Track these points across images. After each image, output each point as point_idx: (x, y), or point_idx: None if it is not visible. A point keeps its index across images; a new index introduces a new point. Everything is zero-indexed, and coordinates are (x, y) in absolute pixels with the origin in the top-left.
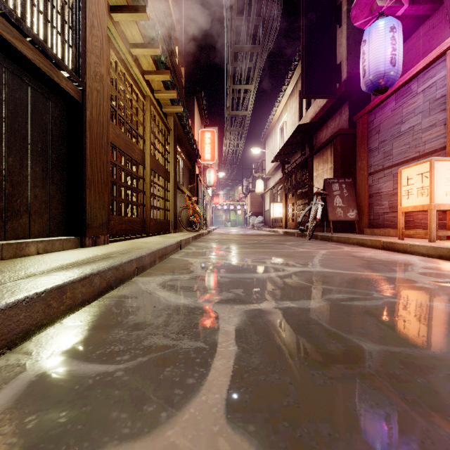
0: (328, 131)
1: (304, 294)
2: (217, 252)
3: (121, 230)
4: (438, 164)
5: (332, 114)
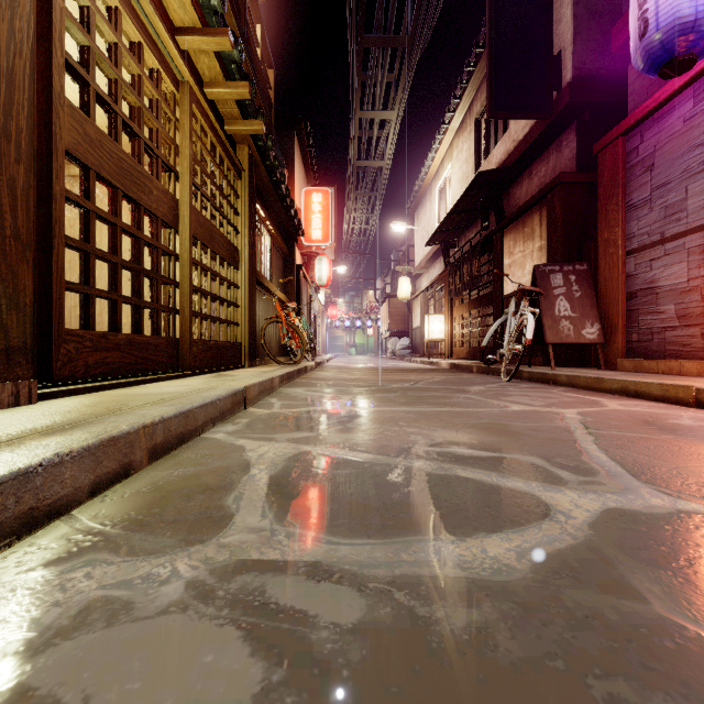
0: (532, 182)
1: None
2: (328, 415)
3: (103, 364)
4: None
5: (540, 154)
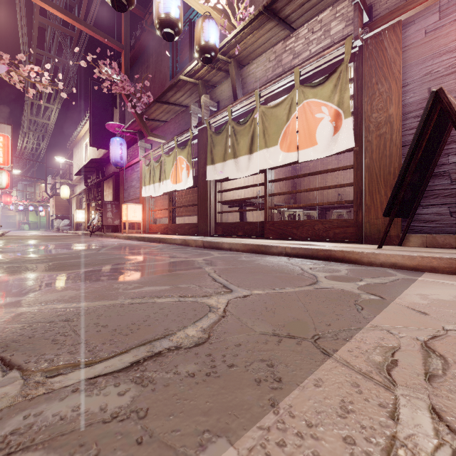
0: (112, 167)
1: (54, 245)
2: (20, 242)
3: None
4: (130, 206)
5: None
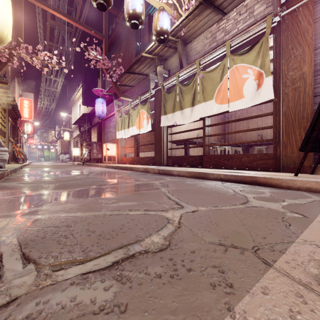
0: (96, 119)
1: (59, 171)
2: (39, 169)
3: None
4: (108, 145)
5: None
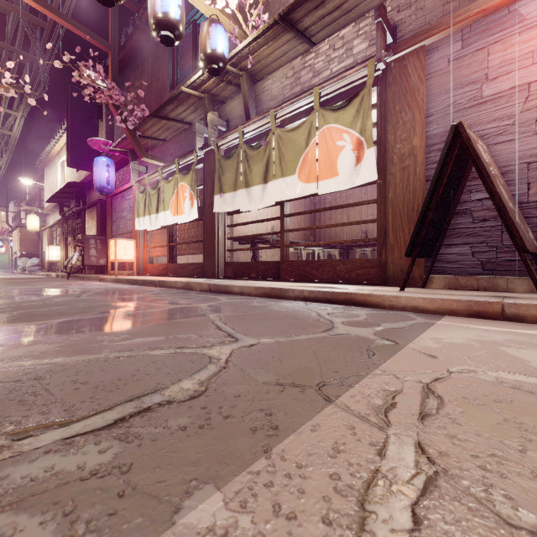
0: (96, 193)
1: (18, 290)
2: None
3: None
4: (119, 241)
5: None
